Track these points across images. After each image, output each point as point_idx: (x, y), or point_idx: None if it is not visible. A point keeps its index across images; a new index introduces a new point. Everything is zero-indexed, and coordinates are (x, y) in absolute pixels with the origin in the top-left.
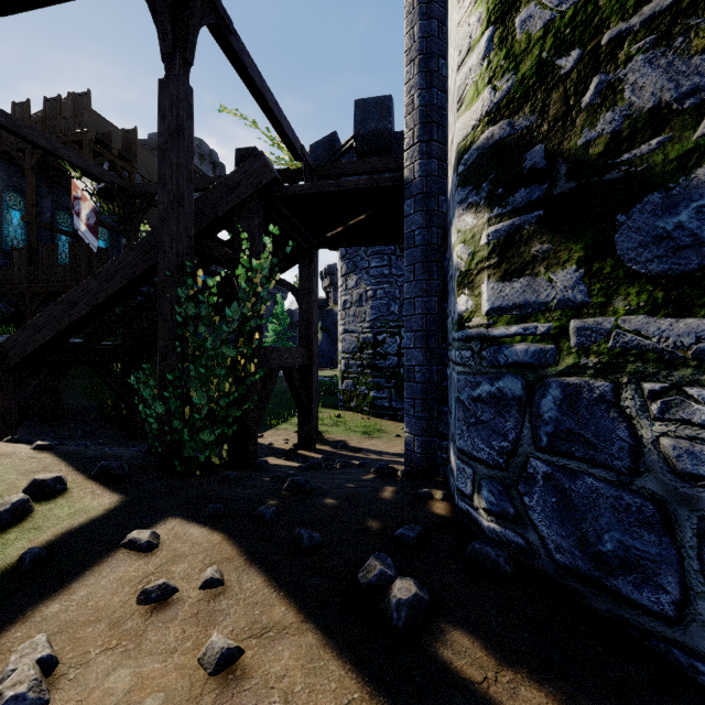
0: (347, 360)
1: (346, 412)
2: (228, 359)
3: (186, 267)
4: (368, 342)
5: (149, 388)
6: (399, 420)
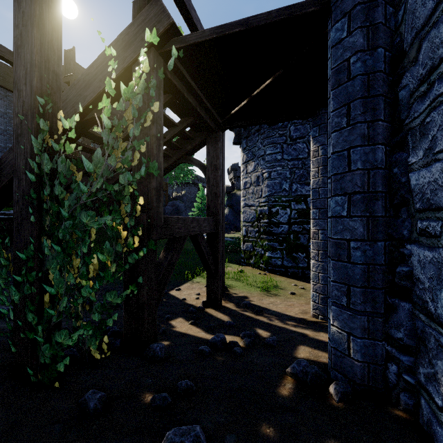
0: (247, 227)
1: (246, 267)
2: (92, 232)
3: (47, 110)
4: (264, 213)
5: (4, 267)
6: (289, 276)
